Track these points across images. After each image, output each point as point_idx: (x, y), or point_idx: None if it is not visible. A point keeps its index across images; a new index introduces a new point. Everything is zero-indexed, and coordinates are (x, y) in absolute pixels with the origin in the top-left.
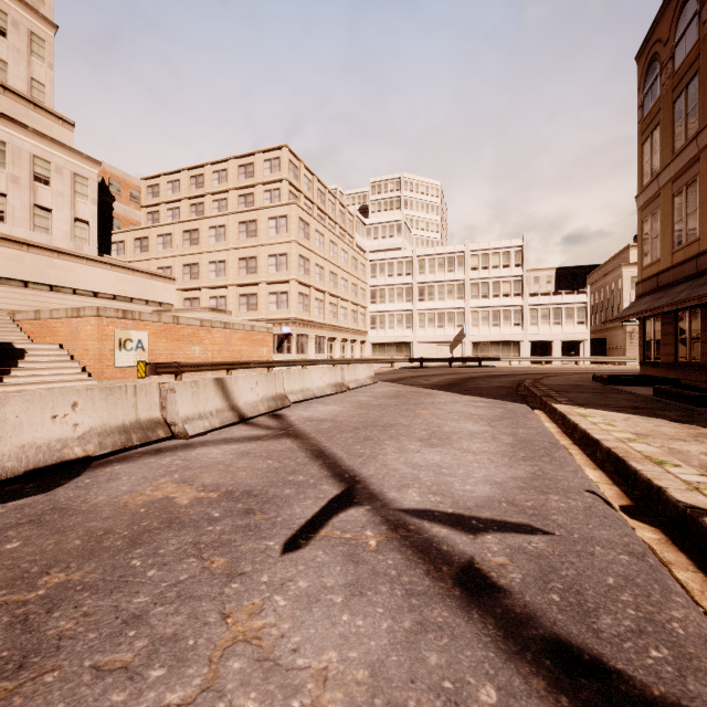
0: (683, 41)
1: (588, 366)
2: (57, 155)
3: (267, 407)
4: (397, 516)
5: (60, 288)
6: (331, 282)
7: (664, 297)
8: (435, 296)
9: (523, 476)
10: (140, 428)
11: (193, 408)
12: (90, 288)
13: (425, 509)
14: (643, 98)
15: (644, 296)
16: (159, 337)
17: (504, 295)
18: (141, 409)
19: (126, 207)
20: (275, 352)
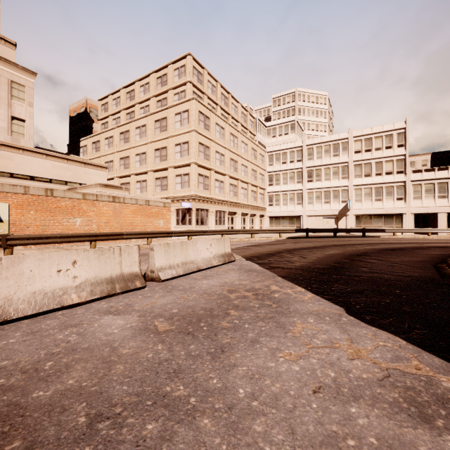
0: None
1: None
2: None
3: None
4: None
5: None
6: (232, 167)
7: None
8: (322, 177)
9: None
10: None
11: None
12: (26, 173)
13: None
14: None
15: None
16: (26, 209)
17: (386, 173)
18: None
19: None
20: (180, 224)
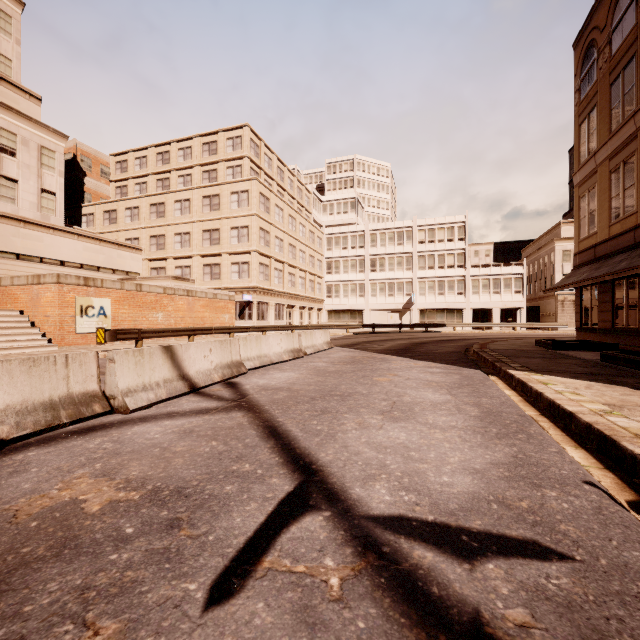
0: (620, 26)
1: (524, 331)
2: (24, 127)
3: (222, 374)
4: (364, 529)
5: (26, 257)
6: (290, 253)
7: (603, 267)
8: (386, 267)
9: (504, 461)
10: (72, 403)
11: (137, 379)
12: (56, 257)
13: (399, 516)
14: (580, 83)
15: (582, 266)
16: (122, 304)
17: (448, 266)
18: (74, 381)
19: (97, 182)
20: (237, 319)
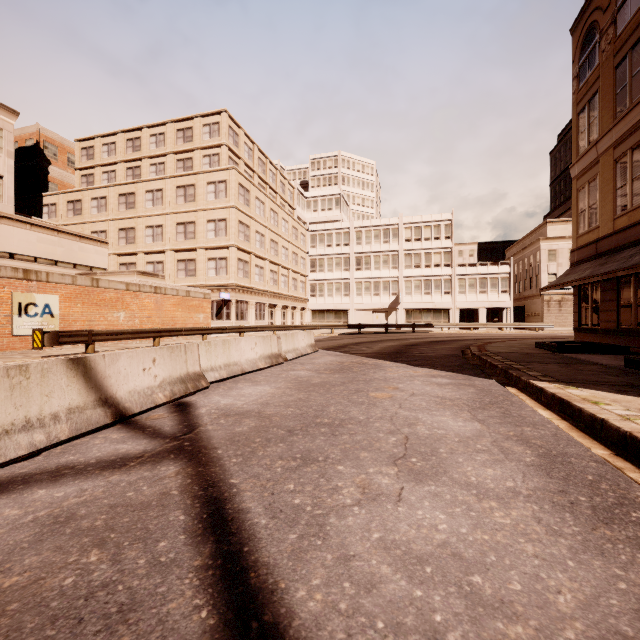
0: (627, 3)
1: (511, 331)
2: None
3: (170, 393)
4: None
5: None
6: (272, 250)
7: (610, 263)
8: (372, 266)
9: None
10: None
11: (12, 412)
12: (4, 249)
13: None
14: (579, 69)
15: (581, 263)
16: (73, 301)
17: (435, 265)
18: None
19: (63, 171)
20: (214, 319)
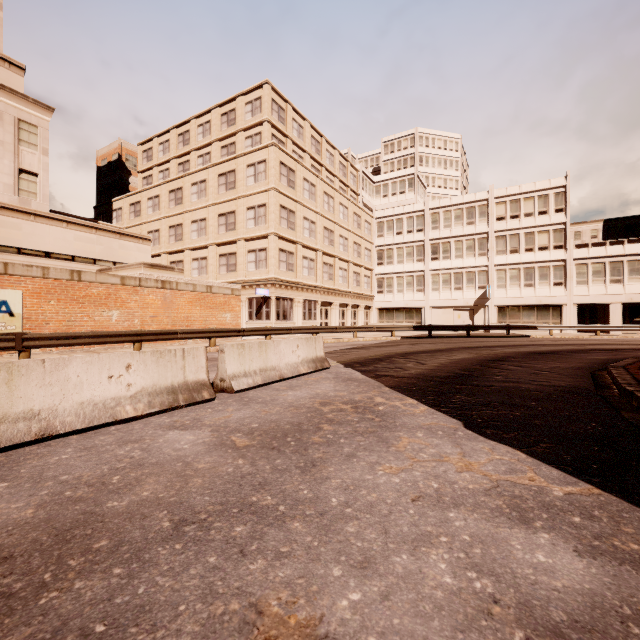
0: None
1: None
2: None
3: None
4: None
5: None
6: (326, 239)
7: None
8: (451, 254)
9: None
10: None
11: None
12: (39, 248)
13: None
14: None
15: None
16: (44, 298)
17: (540, 248)
18: None
19: None
20: (254, 319)
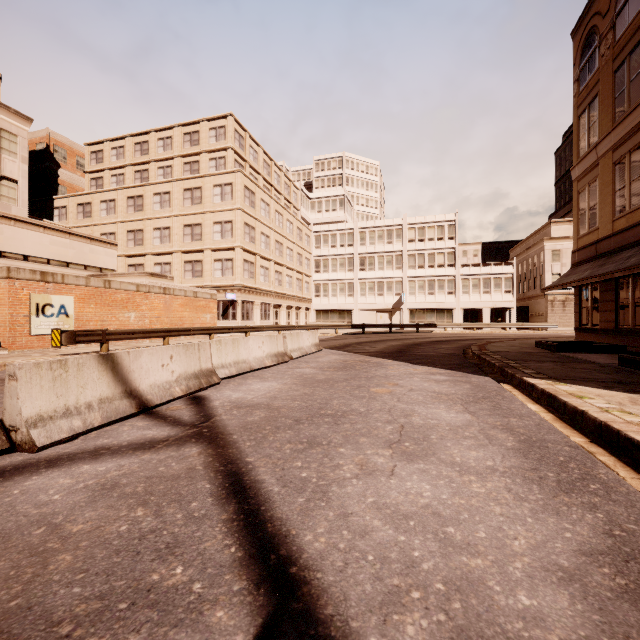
0: (625, 9)
1: (515, 331)
2: None
3: (186, 387)
4: None
5: None
6: (277, 251)
7: (608, 264)
8: (375, 266)
9: (600, 546)
10: None
11: (55, 400)
12: (19, 251)
13: None
14: (579, 72)
15: (581, 264)
16: (87, 302)
17: (438, 266)
18: None
19: (72, 174)
20: (220, 319)
